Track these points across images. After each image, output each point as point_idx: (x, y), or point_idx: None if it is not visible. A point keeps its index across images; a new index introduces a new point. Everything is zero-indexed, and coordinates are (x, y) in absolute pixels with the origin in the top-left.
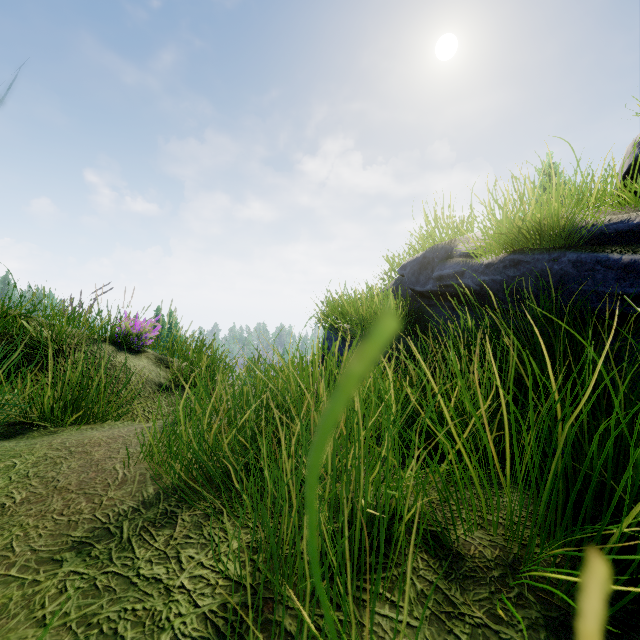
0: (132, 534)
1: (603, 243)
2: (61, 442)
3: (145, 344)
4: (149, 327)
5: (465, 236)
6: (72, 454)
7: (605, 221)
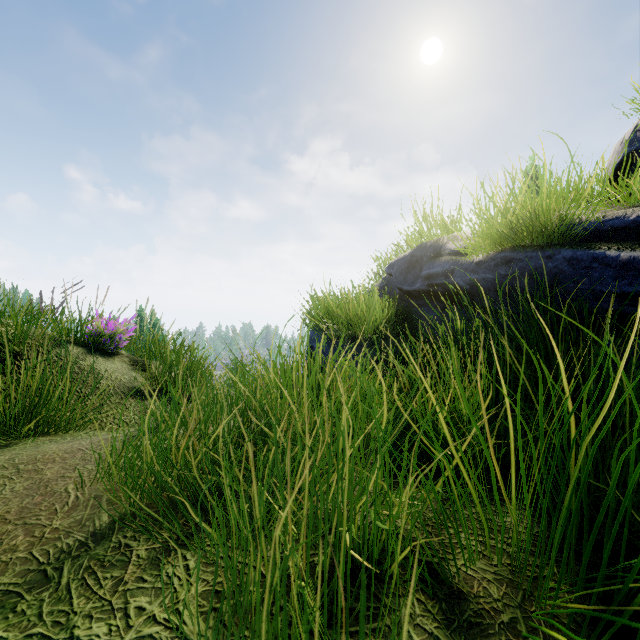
0: (73, 578)
1: (598, 240)
2: (9, 458)
3: (119, 346)
4: (123, 328)
5: (454, 234)
6: (19, 473)
7: (600, 217)
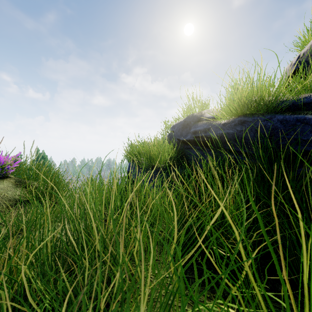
0: None
1: (293, 110)
2: None
3: (7, 172)
4: (10, 161)
5: (207, 110)
6: None
7: (294, 98)
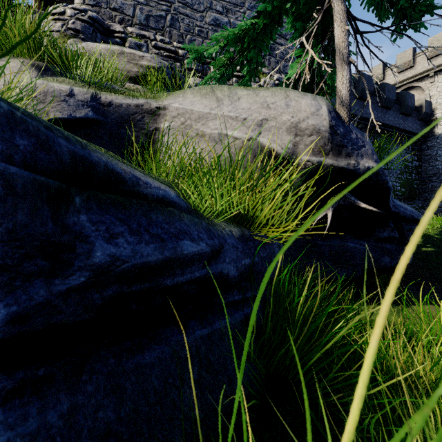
0: None
1: None
2: None
3: None
4: None
5: None
6: None
7: None
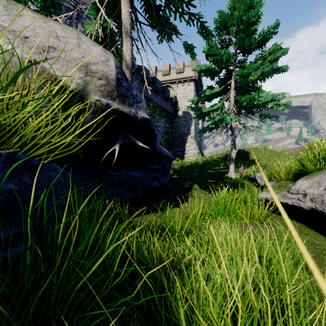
0: None
1: None
2: None
3: None
4: None
5: None
6: None
7: None
